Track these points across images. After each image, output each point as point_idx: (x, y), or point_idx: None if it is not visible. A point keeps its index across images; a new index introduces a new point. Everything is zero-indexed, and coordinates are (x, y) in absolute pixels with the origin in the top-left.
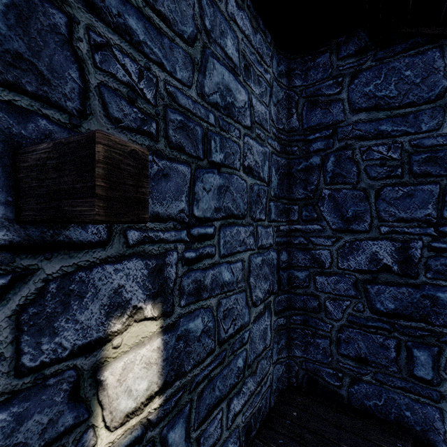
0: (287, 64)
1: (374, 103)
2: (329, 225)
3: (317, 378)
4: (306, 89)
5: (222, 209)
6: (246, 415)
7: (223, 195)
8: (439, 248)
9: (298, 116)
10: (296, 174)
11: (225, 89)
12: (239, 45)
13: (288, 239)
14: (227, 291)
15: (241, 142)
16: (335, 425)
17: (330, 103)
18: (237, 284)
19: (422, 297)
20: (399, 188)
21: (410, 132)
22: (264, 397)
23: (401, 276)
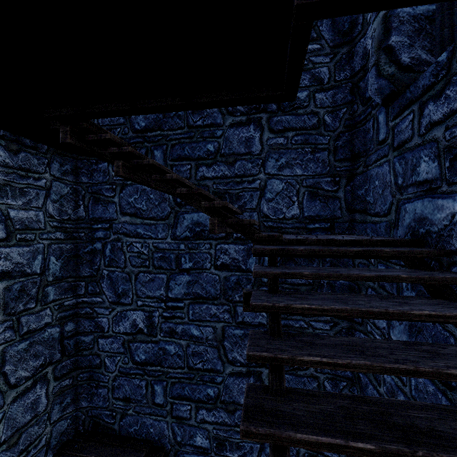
0: (74, 163)
1: (134, 211)
2: (107, 299)
3: (99, 420)
4: (92, 186)
5: None
6: None
7: None
8: (167, 316)
9: (85, 207)
10: (83, 256)
11: None
12: None
13: (76, 311)
14: None
15: None
16: None
17: (108, 203)
18: None
19: (159, 349)
20: (147, 275)
21: (153, 237)
22: None
23: (149, 336)
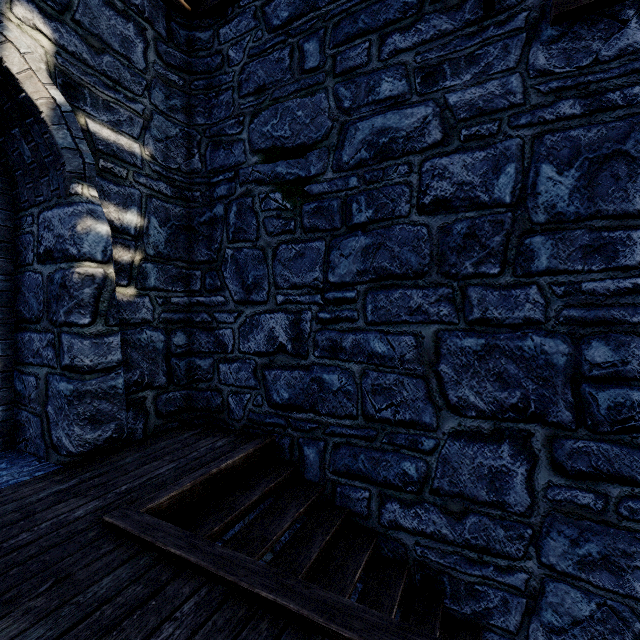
0: None
1: None
2: None
3: None
4: None
5: None
6: None
7: None
8: None
9: None
10: None
11: None
12: None
13: None
14: None
15: None
16: None
17: None
18: None
19: None
20: None
21: None
22: None
23: None
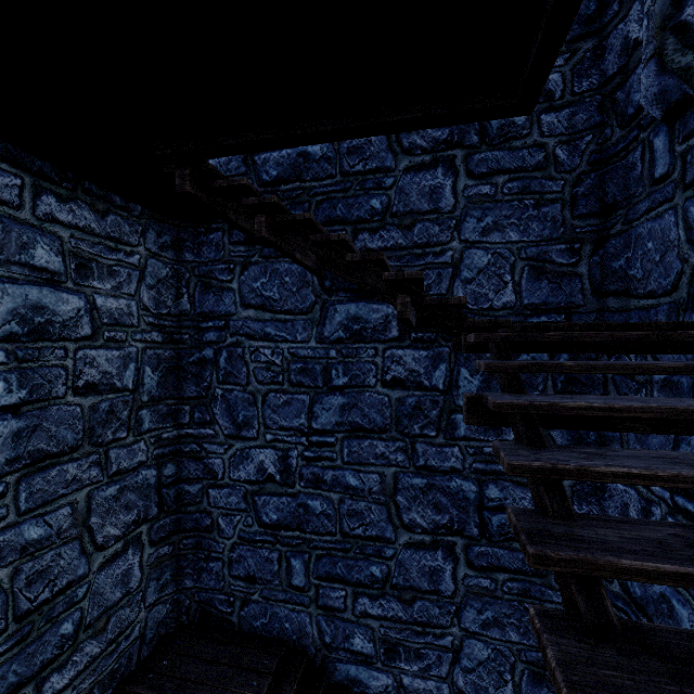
0: (175, 233)
1: (261, 301)
2: (222, 430)
3: (210, 608)
4: (200, 267)
5: (24, 456)
6: (81, 687)
7: (28, 439)
8: (309, 457)
9: (190, 297)
10: (187, 368)
11: (32, 309)
12: (64, 245)
13: (178, 447)
14: (36, 551)
15: (69, 361)
16: (211, 661)
17: (223, 291)
18: (61, 535)
19: (298, 505)
20: (281, 396)
21: (289, 339)
22: (125, 654)
23: (283, 486)
